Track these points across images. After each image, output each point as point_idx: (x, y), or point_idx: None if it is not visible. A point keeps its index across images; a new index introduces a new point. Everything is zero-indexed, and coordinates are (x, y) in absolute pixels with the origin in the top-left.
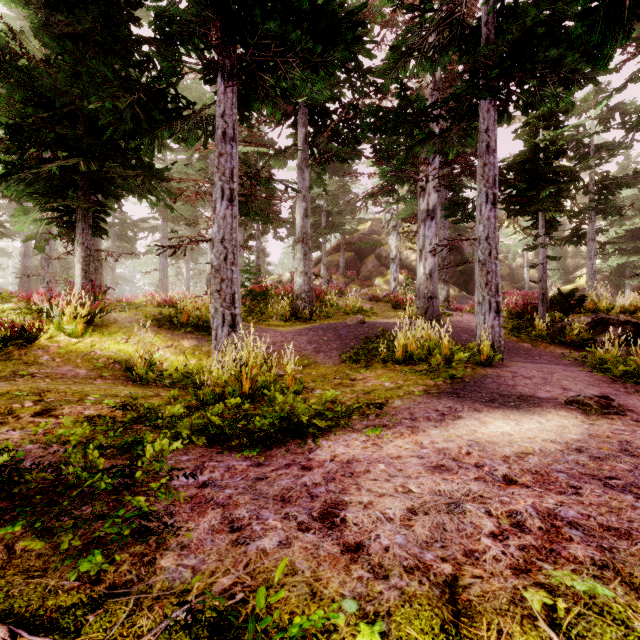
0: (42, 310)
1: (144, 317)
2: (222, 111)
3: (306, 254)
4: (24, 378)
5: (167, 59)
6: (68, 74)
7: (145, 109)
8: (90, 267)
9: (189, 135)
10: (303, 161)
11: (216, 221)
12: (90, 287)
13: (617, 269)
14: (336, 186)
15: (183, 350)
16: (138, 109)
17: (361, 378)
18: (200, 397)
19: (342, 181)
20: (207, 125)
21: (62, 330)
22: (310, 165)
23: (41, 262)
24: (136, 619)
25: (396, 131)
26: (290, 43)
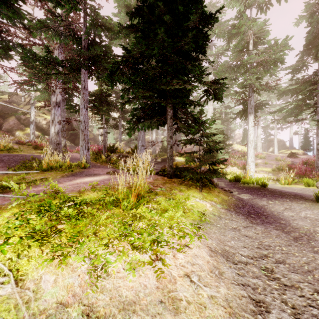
0: None
1: None
2: None
3: None
4: None
5: None
6: None
7: None
8: None
9: None
10: None
11: None
12: None
13: (129, 140)
14: None
15: None
16: None
17: (26, 177)
18: None
19: None
20: None
21: None
22: None
23: None
24: (1, 207)
25: (44, 66)
26: None
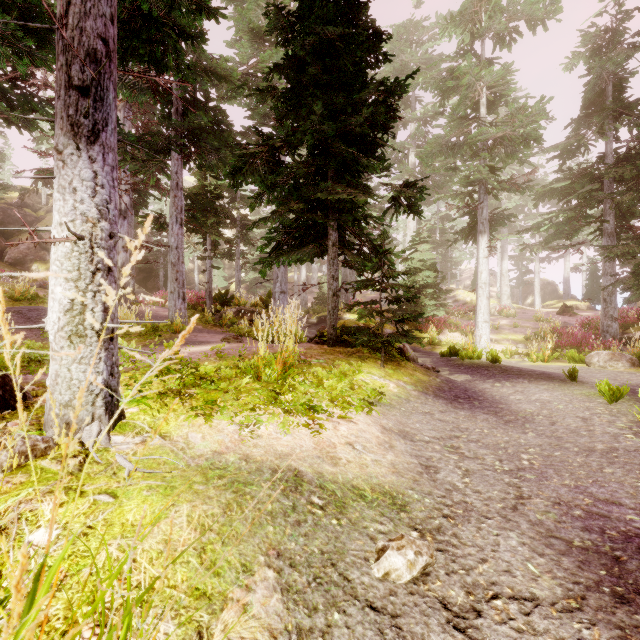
0: None
1: None
2: None
3: None
4: None
5: None
6: None
7: None
8: None
9: None
10: None
11: None
12: None
13: (253, 281)
14: None
15: None
16: None
17: None
18: None
19: None
20: None
21: None
22: None
23: None
24: None
25: None
26: None
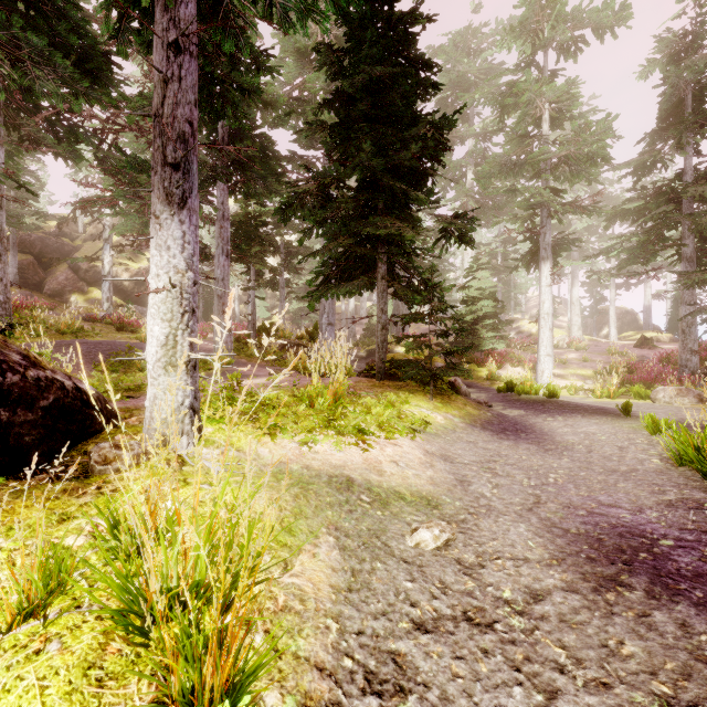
0: None
1: None
2: None
3: (1, 255)
4: None
5: None
6: None
7: None
8: None
9: None
10: None
11: None
12: None
13: (298, 311)
14: None
15: None
16: None
17: None
18: None
19: None
20: None
21: None
22: None
23: None
24: None
25: None
26: (52, 61)
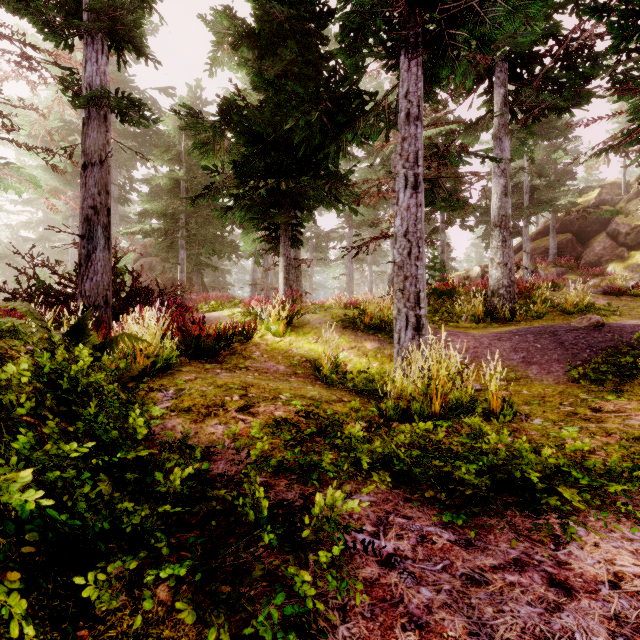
0: (257, 313)
1: (331, 318)
2: (405, 91)
3: (505, 241)
4: (241, 371)
5: (350, 55)
6: (272, 107)
7: (331, 117)
8: (289, 275)
9: (371, 131)
10: (501, 128)
11: (399, 213)
12: (289, 292)
13: None
14: (543, 154)
15: (365, 352)
16: (325, 119)
17: (612, 410)
18: (382, 410)
19: (552, 145)
20: (389, 114)
21: (269, 330)
22: (509, 132)
23: (262, 275)
24: None
25: None
26: None
